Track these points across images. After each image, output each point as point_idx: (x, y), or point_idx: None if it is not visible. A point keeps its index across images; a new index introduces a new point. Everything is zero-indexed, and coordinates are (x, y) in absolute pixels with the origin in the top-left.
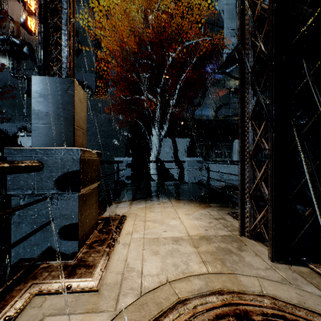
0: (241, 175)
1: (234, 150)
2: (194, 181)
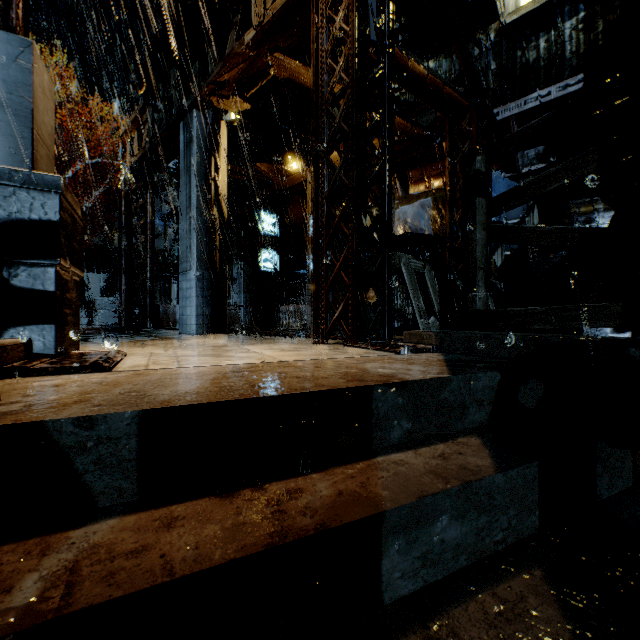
0: (120, 299)
1: (174, 295)
2: (107, 324)
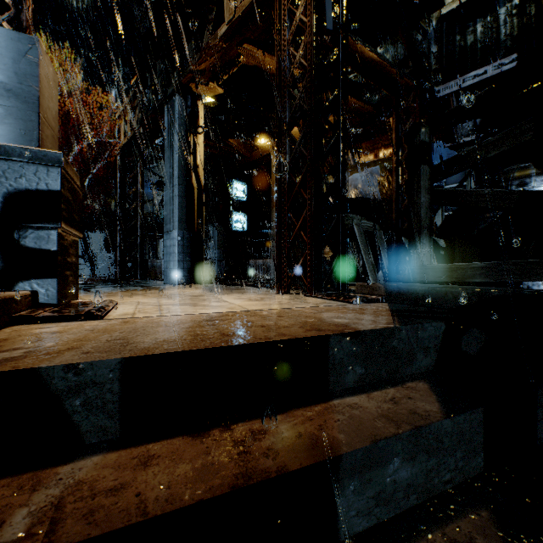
0: (115, 255)
1: (160, 251)
2: (106, 275)
